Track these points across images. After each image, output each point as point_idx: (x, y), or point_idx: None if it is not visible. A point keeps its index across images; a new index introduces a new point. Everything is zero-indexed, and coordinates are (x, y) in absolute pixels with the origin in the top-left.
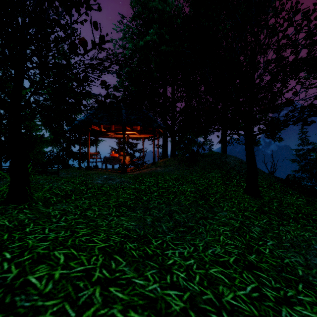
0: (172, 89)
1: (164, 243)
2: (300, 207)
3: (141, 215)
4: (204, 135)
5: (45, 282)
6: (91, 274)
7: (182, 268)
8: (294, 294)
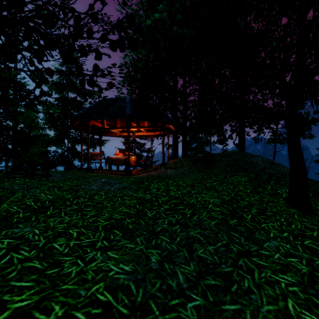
0: (183, 80)
1: None
2: None
3: (143, 247)
4: (218, 133)
5: None
6: None
7: None
8: None
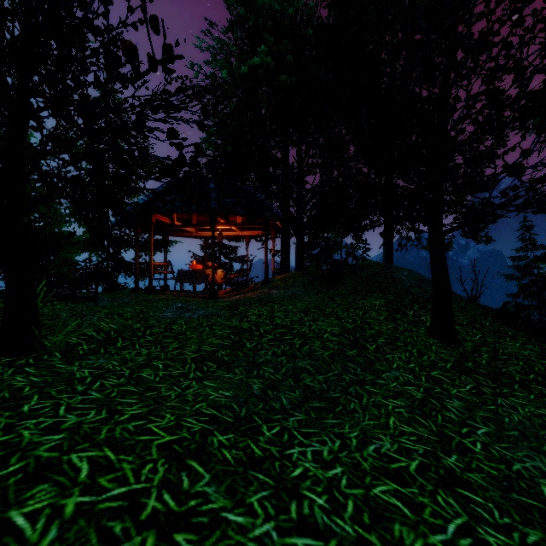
0: (297, 151)
1: (285, 434)
2: (530, 362)
3: (243, 377)
4: (354, 232)
5: (43, 524)
6: (140, 504)
7: (320, 485)
8: (540, 539)
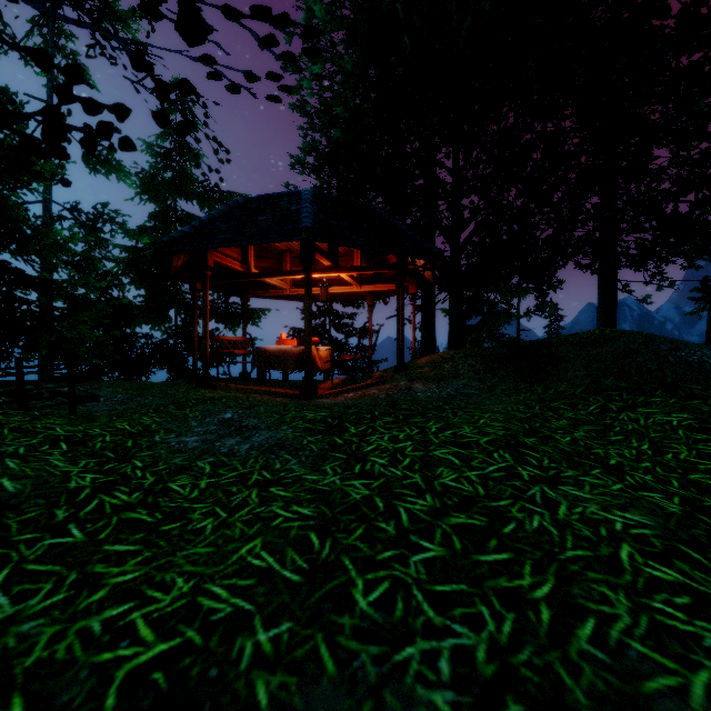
0: (455, 145)
1: None
2: None
3: None
4: (539, 290)
5: None
6: None
7: None
8: None
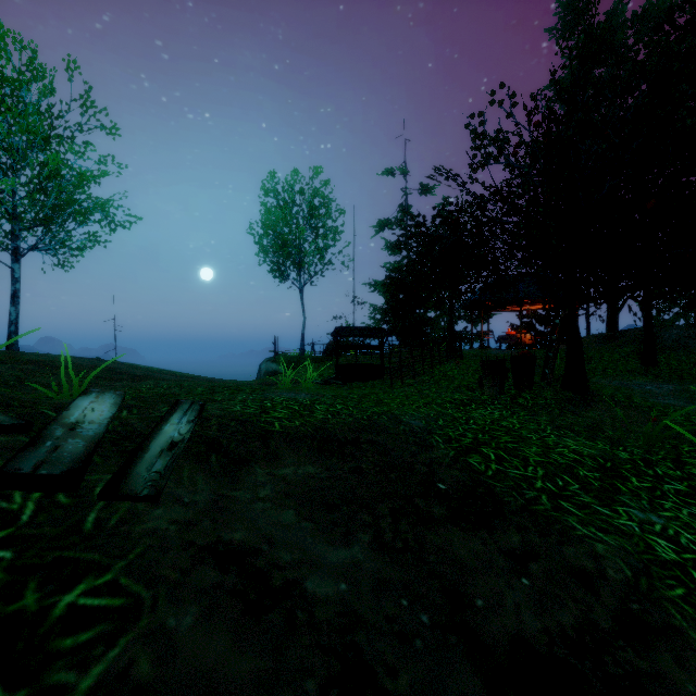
0: None
1: None
2: None
3: None
4: None
5: None
6: None
7: None
8: None
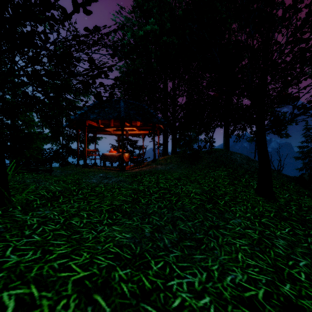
0: (173, 83)
1: (167, 267)
2: None
3: (138, 223)
4: (206, 132)
5: None
6: None
7: None
8: None
